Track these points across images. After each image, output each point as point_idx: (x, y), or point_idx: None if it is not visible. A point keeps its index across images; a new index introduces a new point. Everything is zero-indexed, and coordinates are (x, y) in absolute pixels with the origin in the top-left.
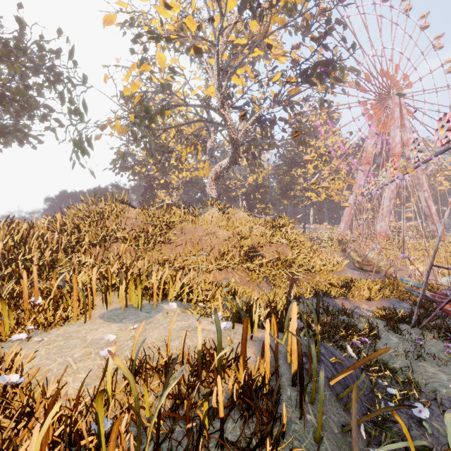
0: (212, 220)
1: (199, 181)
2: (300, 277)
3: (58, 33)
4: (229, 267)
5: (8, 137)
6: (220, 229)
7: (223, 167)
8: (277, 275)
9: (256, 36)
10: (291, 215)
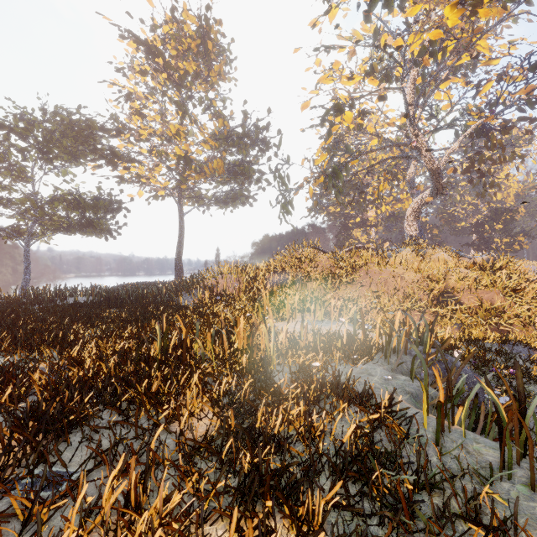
0: (402, 263)
1: (403, 215)
2: (508, 329)
3: (268, 112)
4: (413, 310)
5: (237, 201)
6: (408, 271)
7: (423, 200)
8: (476, 325)
9: (462, 41)
10: (516, 255)
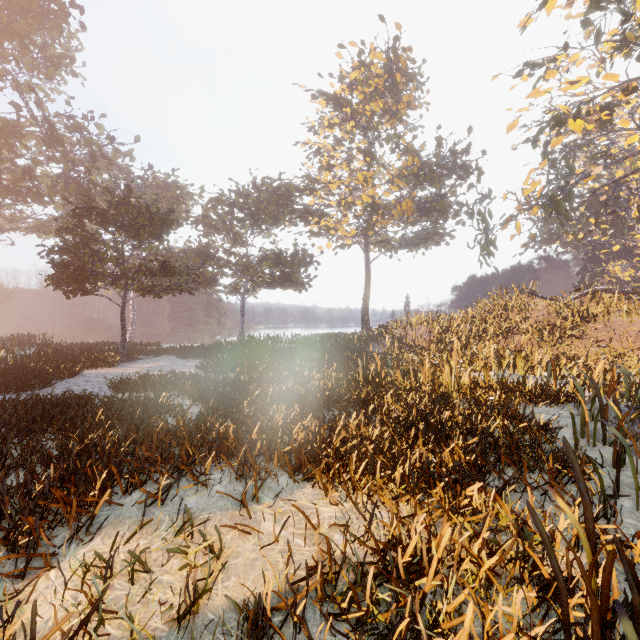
0: None
1: None
2: None
3: (468, 131)
4: None
5: (429, 241)
6: None
7: None
8: None
9: None
10: None
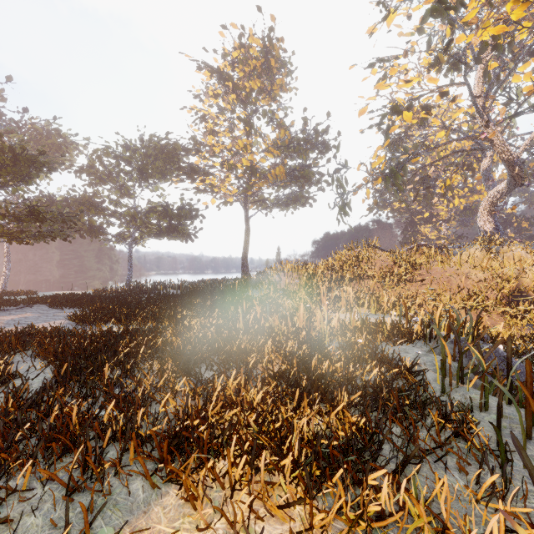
0: (469, 261)
1: None
2: None
3: (327, 115)
4: (478, 309)
5: (297, 203)
6: (475, 270)
7: (499, 193)
8: None
9: None
10: None
